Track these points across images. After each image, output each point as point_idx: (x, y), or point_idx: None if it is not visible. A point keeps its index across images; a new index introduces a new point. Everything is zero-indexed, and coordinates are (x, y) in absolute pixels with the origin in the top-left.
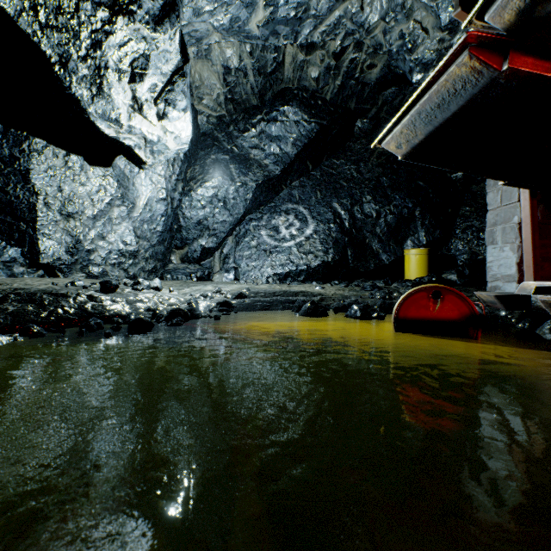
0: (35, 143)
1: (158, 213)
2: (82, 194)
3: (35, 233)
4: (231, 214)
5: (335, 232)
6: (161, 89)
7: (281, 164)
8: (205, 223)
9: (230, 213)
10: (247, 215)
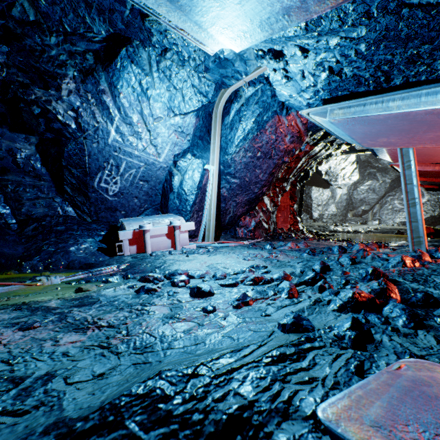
0: (312, 188)
1: (343, 199)
2: (321, 198)
3: (311, 211)
4: (377, 195)
5: None
6: (349, 174)
7: None
8: (363, 200)
9: (376, 194)
10: (386, 194)
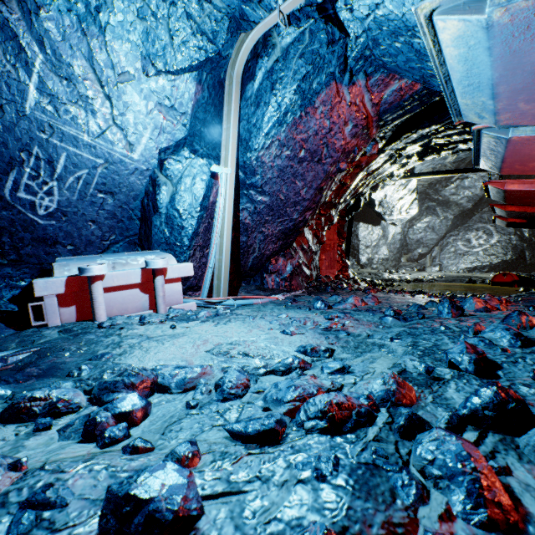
0: (360, 224)
1: (397, 239)
2: (371, 238)
3: (358, 254)
4: (436, 234)
5: (514, 240)
6: (408, 206)
7: (472, 202)
8: (420, 241)
9: (436, 234)
10: (448, 233)
